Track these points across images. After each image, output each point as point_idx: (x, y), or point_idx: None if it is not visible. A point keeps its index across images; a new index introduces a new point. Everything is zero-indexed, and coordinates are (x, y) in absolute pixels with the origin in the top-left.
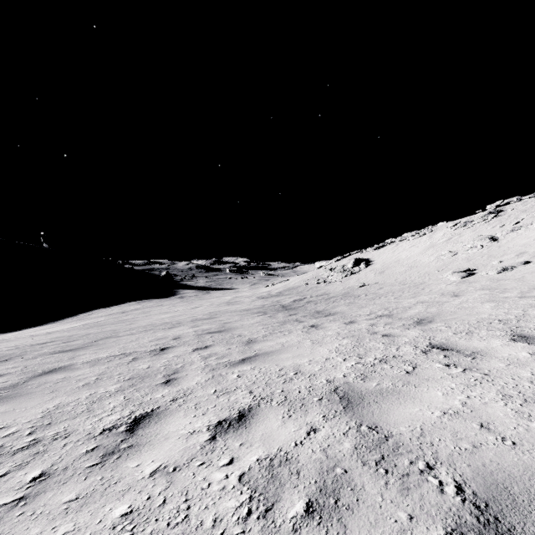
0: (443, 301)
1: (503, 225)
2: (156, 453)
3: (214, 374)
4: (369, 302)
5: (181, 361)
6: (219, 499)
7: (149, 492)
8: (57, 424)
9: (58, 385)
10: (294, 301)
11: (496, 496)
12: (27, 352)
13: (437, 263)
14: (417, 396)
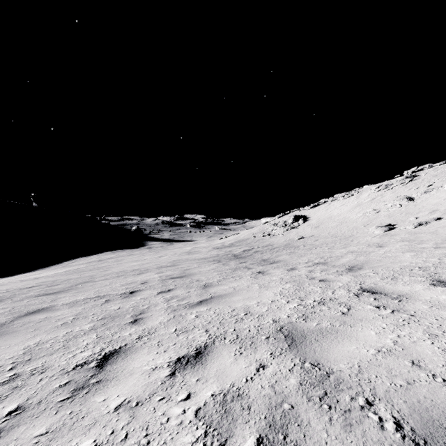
0: (370, 251)
1: (418, 187)
2: (121, 388)
3: (175, 315)
4: (306, 251)
5: (147, 303)
6: (176, 434)
7: (112, 427)
8: (36, 360)
9: (39, 324)
10: (244, 251)
11: (434, 432)
12: (15, 295)
13: (363, 219)
14: (353, 335)
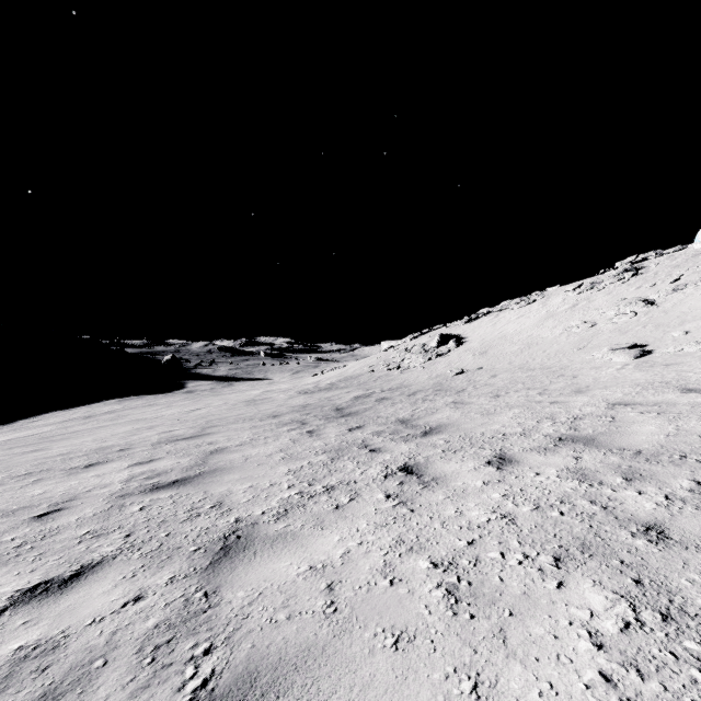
0: (683, 402)
1: (654, 284)
2: None
3: None
4: (493, 401)
5: None
6: None
7: None
8: None
9: None
10: (355, 398)
11: None
12: None
13: (570, 338)
14: None
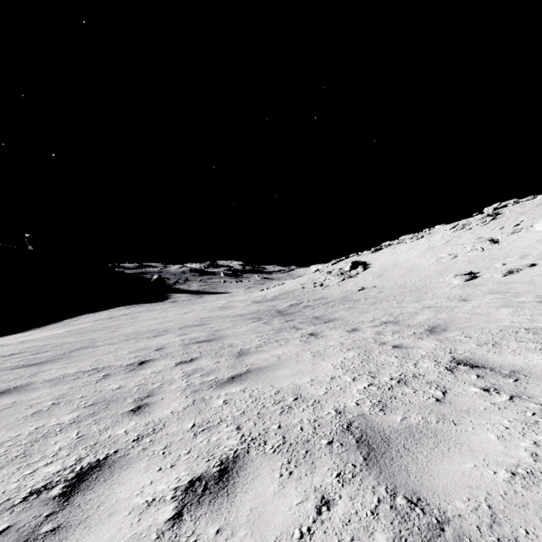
0: (452, 306)
1: (503, 227)
2: None
3: (195, 399)
4: (370, 306)
5: (160, 379)
6: None
7: None
8: None
9: (1, 414)
10: (291, 305)
11: None
12: None
13: (437, 266)
14: (463, 440)
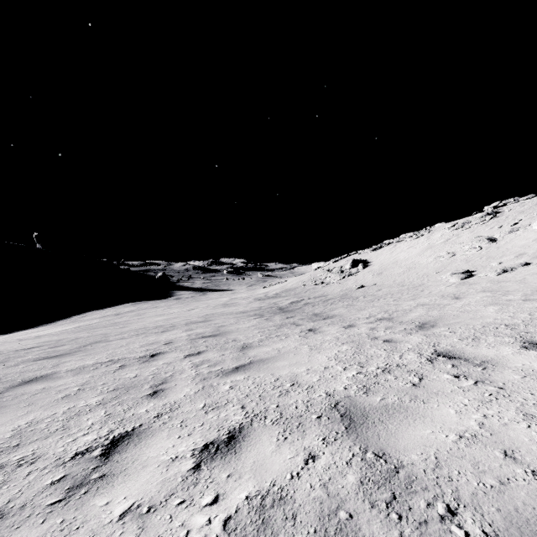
0: (444, 303)
1: (501, 226)
2: (130, 486)
3: (205, 385)
4: (367, 304)
5: (171, 369)
6: None
7: None
8: (26, 445)
9: (35, 397)
10: (291, 303)
11: None
12: (10, 358)
13: (436, 264)
14: (427, 414)
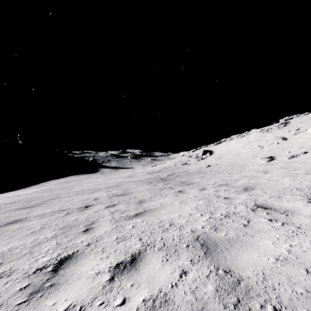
0: (258, 176)
1: (290, 130)
2: (69, 292)
3: (117, 225)
4: (213, 176)
5: (97, 215)
6: None
7: None
8: (6, 264)
9: (14, 233)
10: (168, 175)
11: None
12: (1, 208)
13: (252, 153)
14: (254, 244)
